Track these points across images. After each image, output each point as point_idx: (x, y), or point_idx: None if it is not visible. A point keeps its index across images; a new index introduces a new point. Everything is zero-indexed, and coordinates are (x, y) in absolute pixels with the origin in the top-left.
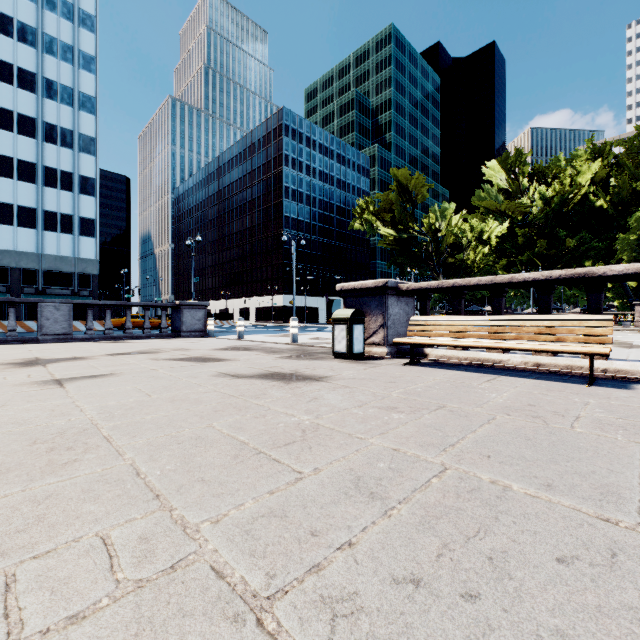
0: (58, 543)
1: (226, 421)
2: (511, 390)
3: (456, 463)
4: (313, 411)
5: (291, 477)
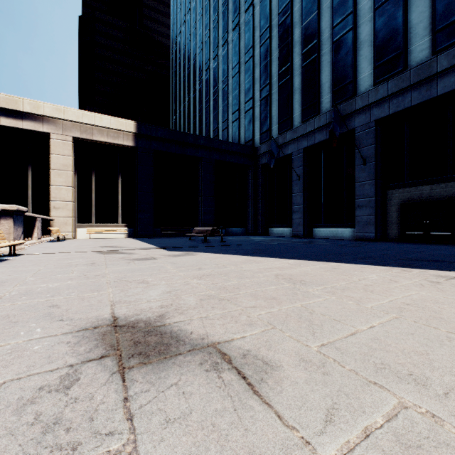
0: (256, 268)
1: (232, 282)
2: (22, 287)
3: (171, 270)
4: (185, 284)
5: (214, 270)
